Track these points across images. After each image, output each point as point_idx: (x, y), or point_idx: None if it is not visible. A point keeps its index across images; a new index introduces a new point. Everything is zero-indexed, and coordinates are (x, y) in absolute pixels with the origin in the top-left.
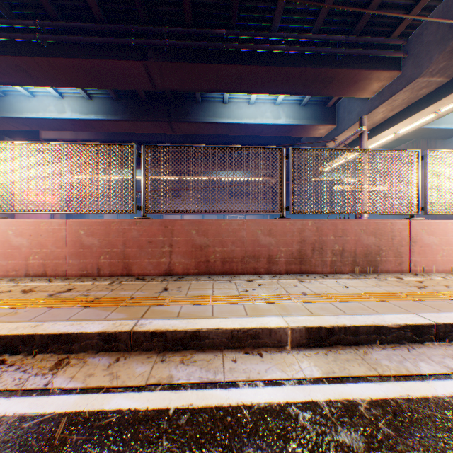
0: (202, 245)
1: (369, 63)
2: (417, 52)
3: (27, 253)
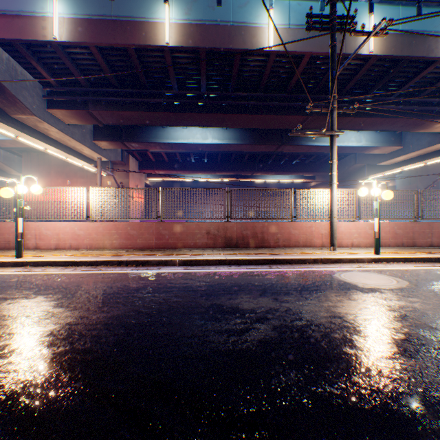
0: None
1: None
2: None
3: (373, 237)
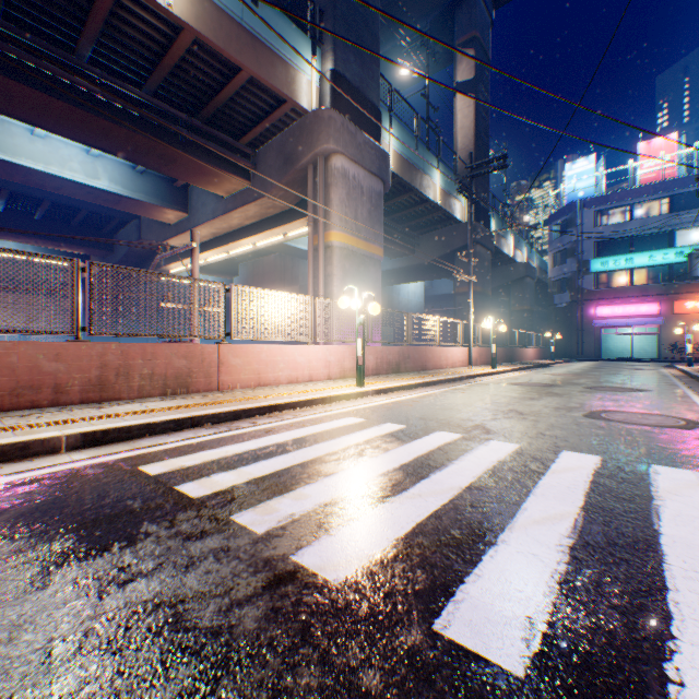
0: None
1: (220, 160)
2: (265, 171)
3: None
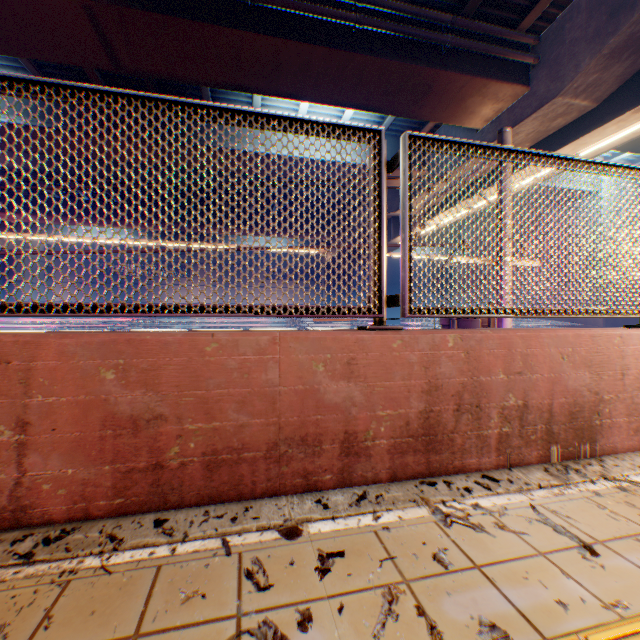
0: (140, 415)
1: (486, 67)
2: (556, 57)
3: None
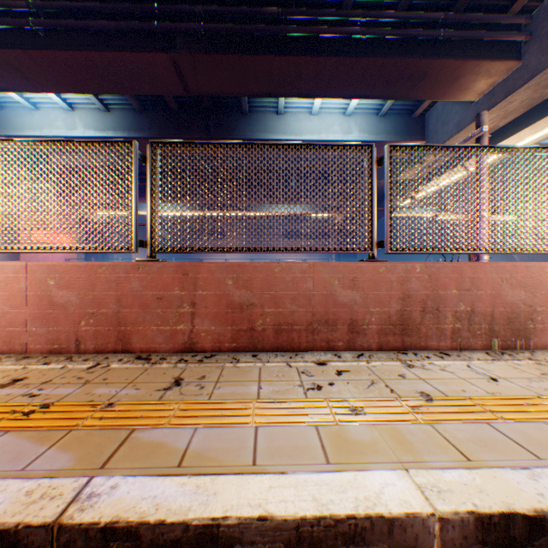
0: (244, 303)
1: (477, 50)
2: (547, 32)
3: None
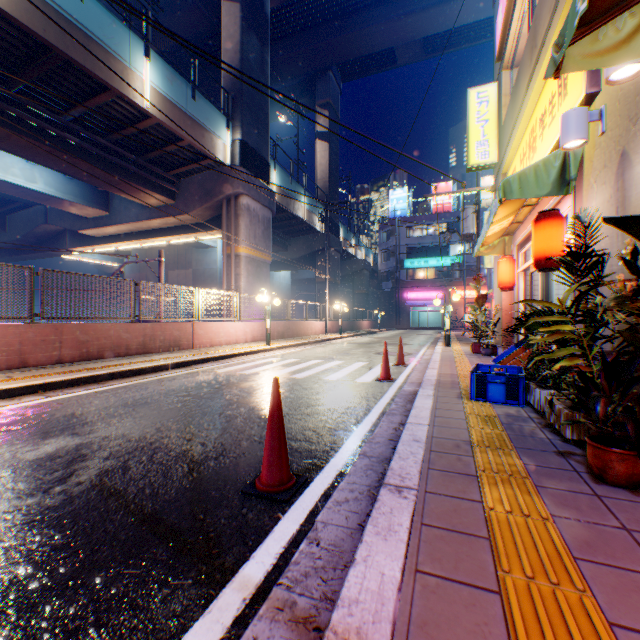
0: (86, 341)
1: (155, 186)
2: (188, 196)
3: None
